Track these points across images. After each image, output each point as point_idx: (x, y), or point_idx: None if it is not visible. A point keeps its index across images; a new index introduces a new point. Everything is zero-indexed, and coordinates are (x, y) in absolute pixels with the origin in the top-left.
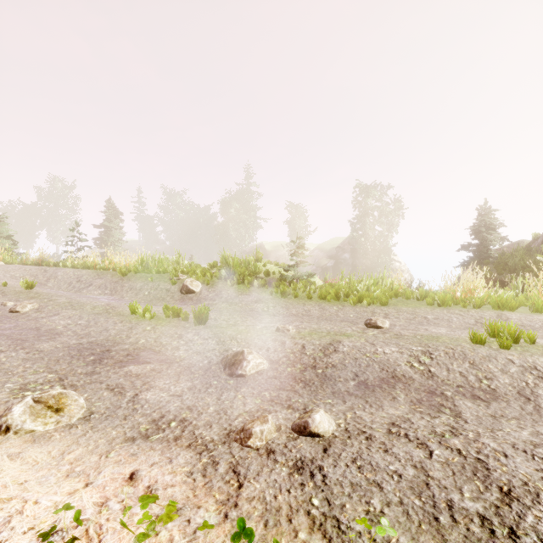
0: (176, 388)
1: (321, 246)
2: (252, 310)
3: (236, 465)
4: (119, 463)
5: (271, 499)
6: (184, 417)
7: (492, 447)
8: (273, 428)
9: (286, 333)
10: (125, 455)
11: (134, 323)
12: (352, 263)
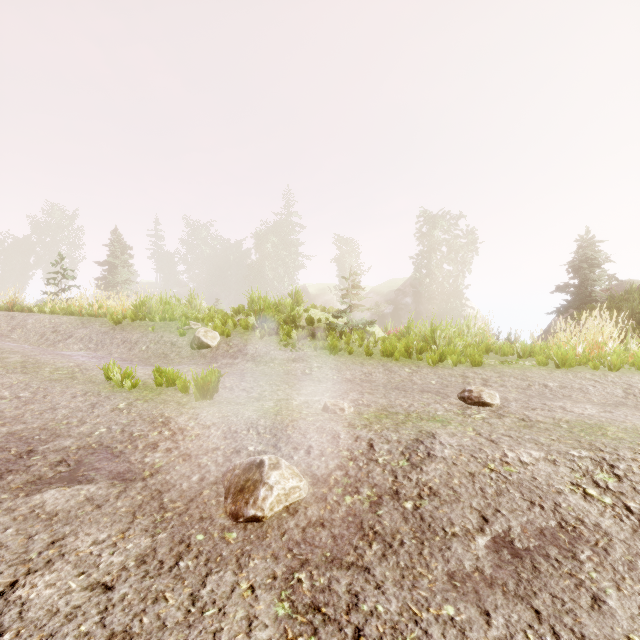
0: (114, 556)
1: (376, 289)
2: (288, 372)
3: None
4: None
5: None
6: None
7: None
8: None
9: (339, 416)
10: None
11: (103, 396)
12: (415, 309)
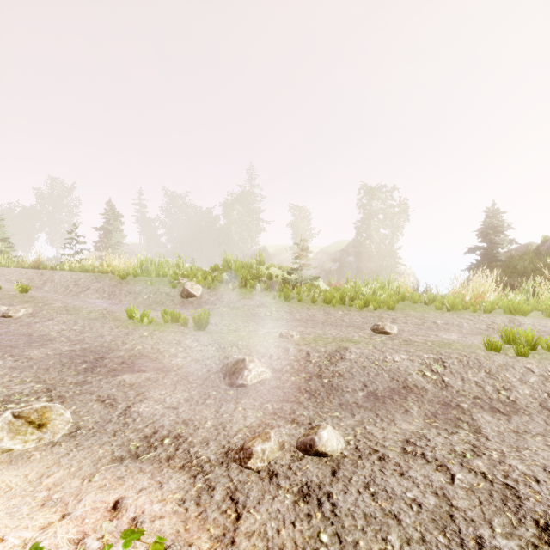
0: (172, 399)
1: (325, 249)
2: (254, 314)
3: (234, 491)
4: (103, 489)
5: (274, 534)
6: (179, 433)
7: (521, 470)
8: (276, 447)
9: (289, 339)
10: (111, 478)
11: (131, 329)
12: (357, 266)
